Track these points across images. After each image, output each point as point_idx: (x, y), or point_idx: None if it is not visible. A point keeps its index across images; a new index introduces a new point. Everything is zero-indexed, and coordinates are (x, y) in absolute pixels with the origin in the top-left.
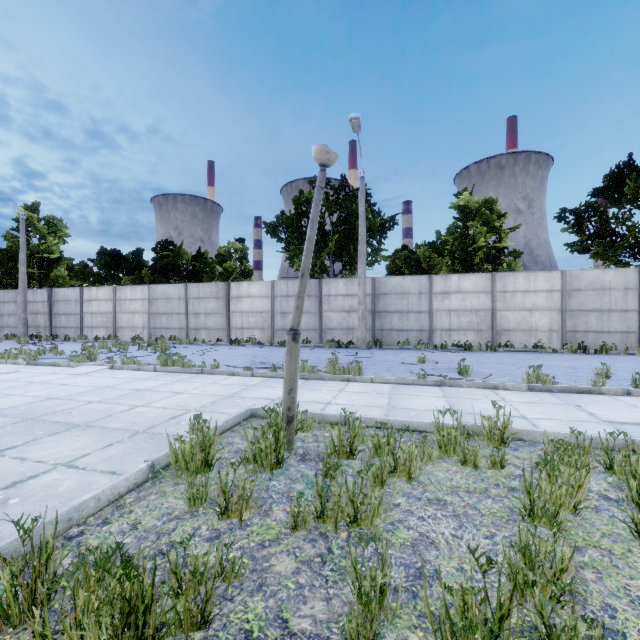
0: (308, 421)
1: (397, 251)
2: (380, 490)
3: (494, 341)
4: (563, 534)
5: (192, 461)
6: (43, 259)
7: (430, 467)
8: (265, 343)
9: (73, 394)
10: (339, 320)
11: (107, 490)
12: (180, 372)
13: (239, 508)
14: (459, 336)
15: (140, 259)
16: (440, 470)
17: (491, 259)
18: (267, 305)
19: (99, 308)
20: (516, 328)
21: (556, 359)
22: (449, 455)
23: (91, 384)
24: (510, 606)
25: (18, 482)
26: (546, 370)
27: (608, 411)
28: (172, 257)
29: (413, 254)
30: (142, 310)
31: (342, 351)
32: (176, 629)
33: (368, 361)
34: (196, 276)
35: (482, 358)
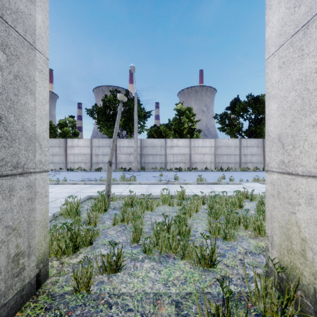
0: (115, 197)
1: (152, 127)
2: (141, 210)
3: (190, 167)
4: (192, 217)
5: (71, 212)
6: None
7: (159, 207)
8: (87, 170)
9: None
10: (125, 158)
11: None
12: None
13: (94, 221)
14: (177, 165)
15: None
16: (162, 208)
17: (190, 133)
18: (88, 151)
19: None
20: (199, 161)
21: (211, 173)
22: (165, 204)
23: None
24: (170, 225)
25: None
26: (206, 177)
27: (219, 189)
28: None
29: (159, 129)
30: None
31: (126, 172)
32: (83, 246)
33: (138, 176)
34: None
35: (185, 174)
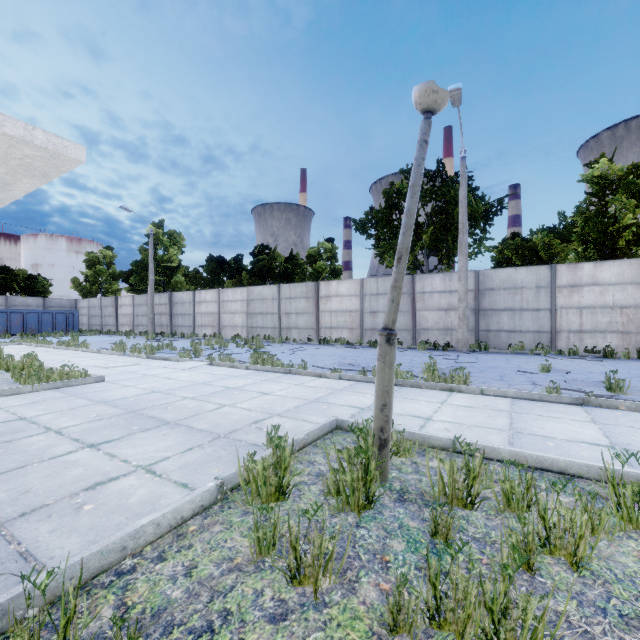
0: (405, 444)
1: (505, 240)
2: (541, 600)
3: None
4: None
5: (264, 485)
6: (166, 268)
7: (605, 544)
8: (354, 343)
9: (173, 388)
10: (435, 319)
11: (168, 514)
12: (269, 371)
13: (314, 574)
14: (594, 339)
15: (240, 264)
16: (626, 554)
17: None
18: (356, 304)
19: (207, 309)
20: None
21: None
22: (635, 526)
23: (190, 379)
24: None
25: (99, 483)
26: None
27: None
28: (267, 260)
29: (527, 242)
30: (241, 310)
31: (439, 354)
32: None
33: (472, 367)
34: (288, 277)
35: (635, 369)
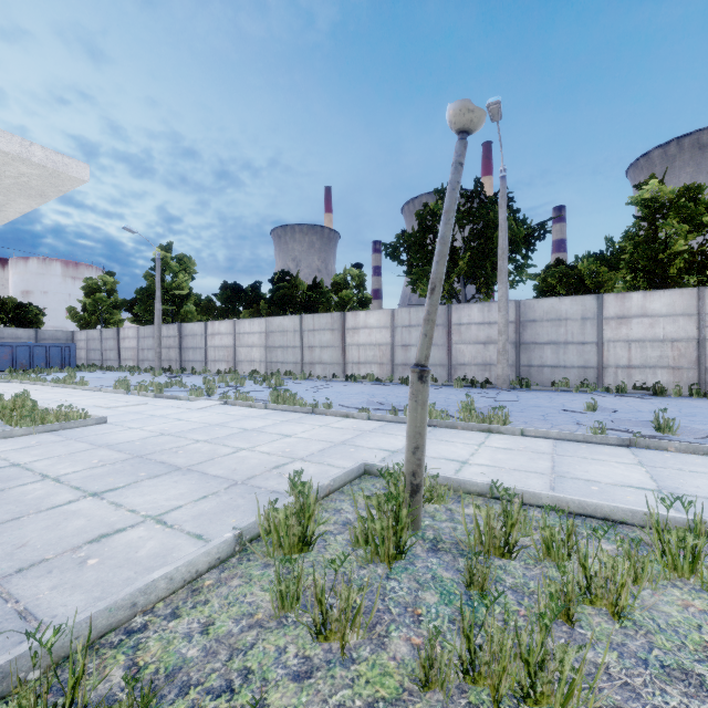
0: (439, 489)
1: (549, 267)
2: (579, 650)
3: (702, 383)
4: None
5: (287, 536)
6: (175, 296)
7: (649, 593)
8: (384, 380)
9: (184, 431)
10: (472, 354)
11: (182, 567)
12: (291, 411)
13: (341, 628)
14: (644, 375)
15: (258, 292)
16: (670, 603)
17: (695, 269)
18: (386, 337)
19: (221, 342)
20: None
21: None
22: (680, 574)
23: (203, 420)
24: None
25: (104, 535)
26: None
27: None
28: (288, 288)
29: (572, 269)
30: (259, 344)
31: (477, 392)
32: None
33: (513, 406)
34: (312, 307)
35: (686, 407)
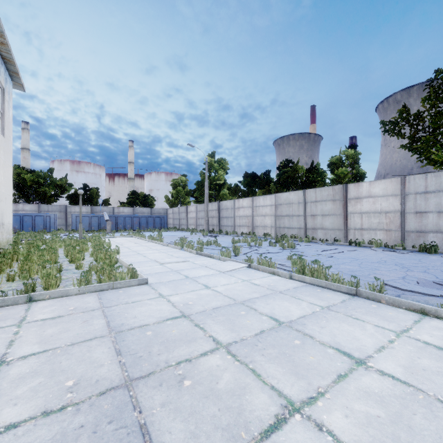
0: None
1: None
2: None
3: None
4: None
5: None
6: (216, 184)
7: None
8: (394, 246)
9: (206, 311)
10: None
11: None
12: (322, 286)
13: None
14: None
15: (268, 177)
16: None
17: None
18: (394, 204)
19: (243, 213)
20: None
21: None
22: None
23: (228, 291)
24: None
25: None
26: None
27: None
28: (291, 172)
29: None
30: (270, 213)
31: None
32: None
33: None
34: (309, 185)
35: None
